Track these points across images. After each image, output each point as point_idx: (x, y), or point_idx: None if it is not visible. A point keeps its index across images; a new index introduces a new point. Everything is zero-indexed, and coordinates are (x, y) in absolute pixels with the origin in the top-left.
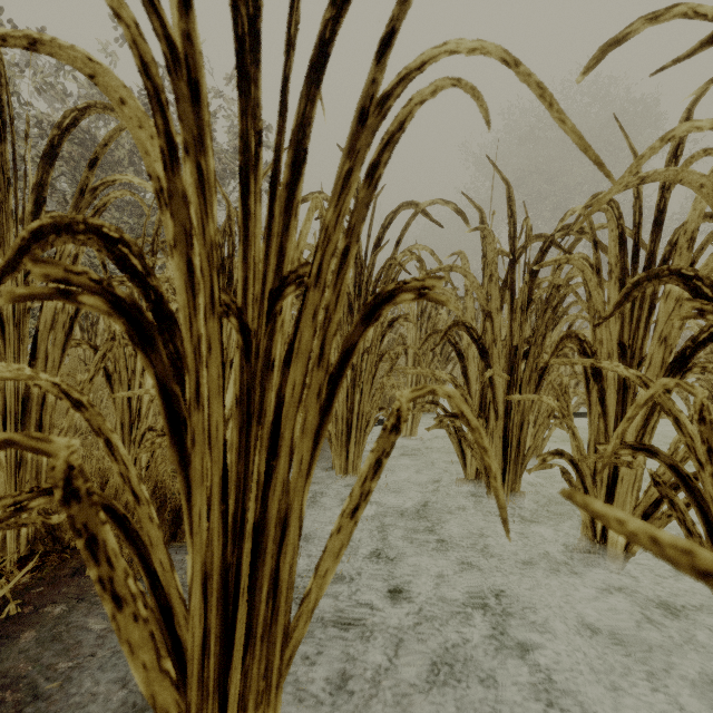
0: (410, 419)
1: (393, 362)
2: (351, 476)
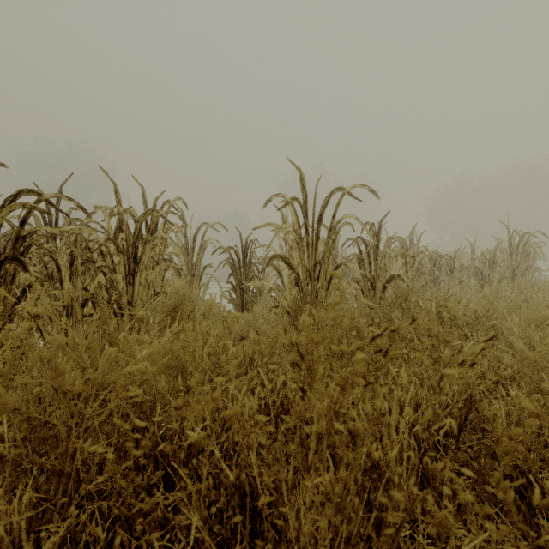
0: None
1: None
2: None
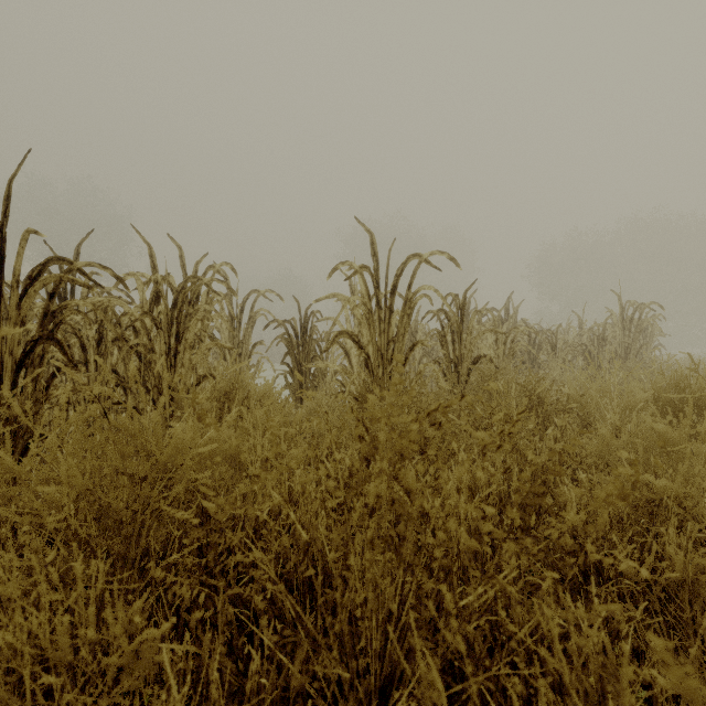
0: None
1: None
2: None
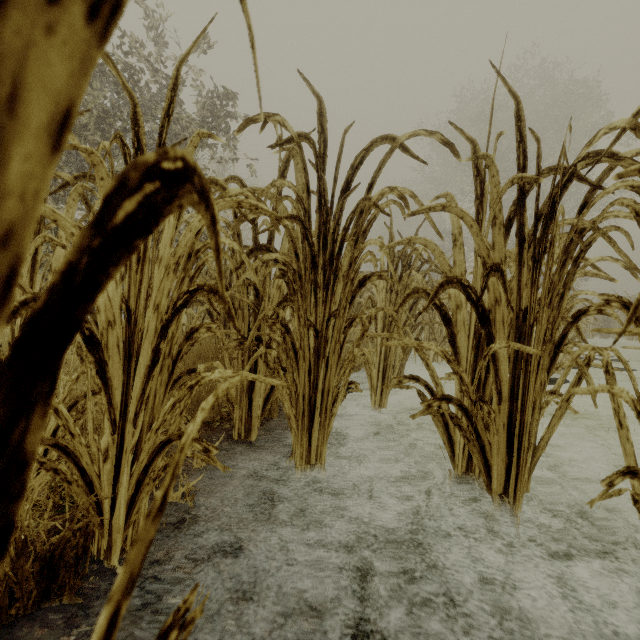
0: (379, 389)
1: (365, 328)
2: (314, 465)
